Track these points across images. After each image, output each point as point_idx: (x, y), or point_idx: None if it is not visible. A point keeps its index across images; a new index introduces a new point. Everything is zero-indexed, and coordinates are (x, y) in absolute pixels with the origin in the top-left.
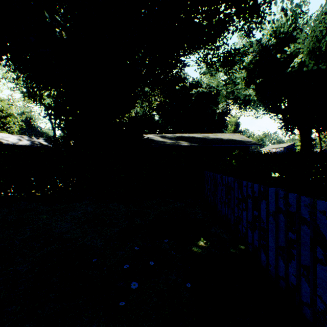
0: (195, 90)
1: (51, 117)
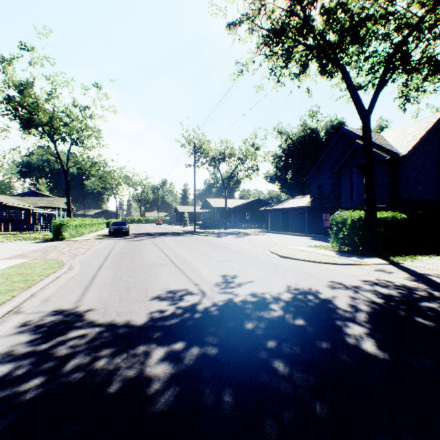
0: None
1: None
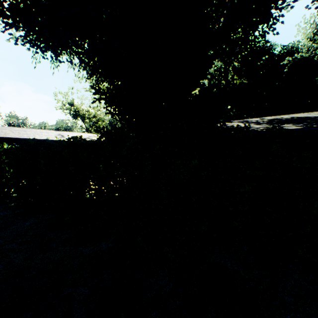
0: (289, 58)
1: (100, 102)
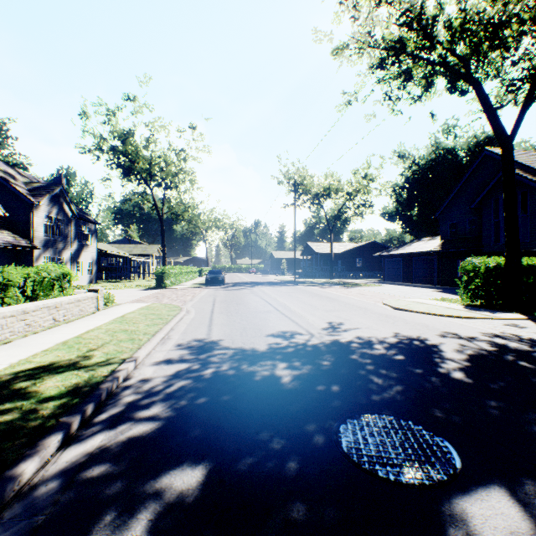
0: None
1: None
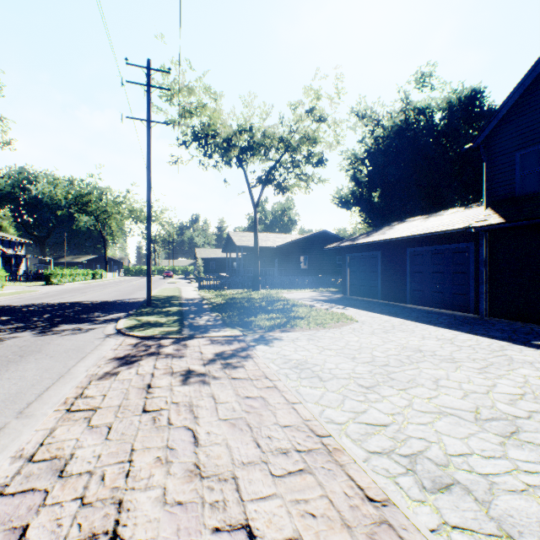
0: None
1: None
